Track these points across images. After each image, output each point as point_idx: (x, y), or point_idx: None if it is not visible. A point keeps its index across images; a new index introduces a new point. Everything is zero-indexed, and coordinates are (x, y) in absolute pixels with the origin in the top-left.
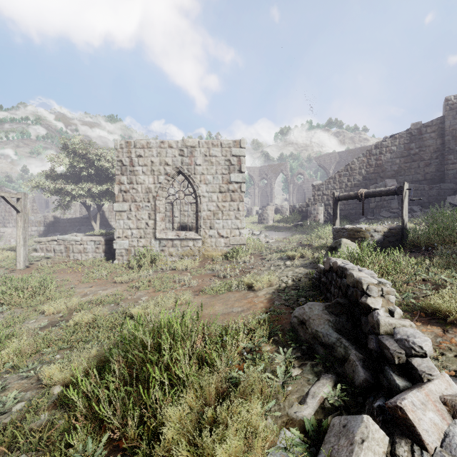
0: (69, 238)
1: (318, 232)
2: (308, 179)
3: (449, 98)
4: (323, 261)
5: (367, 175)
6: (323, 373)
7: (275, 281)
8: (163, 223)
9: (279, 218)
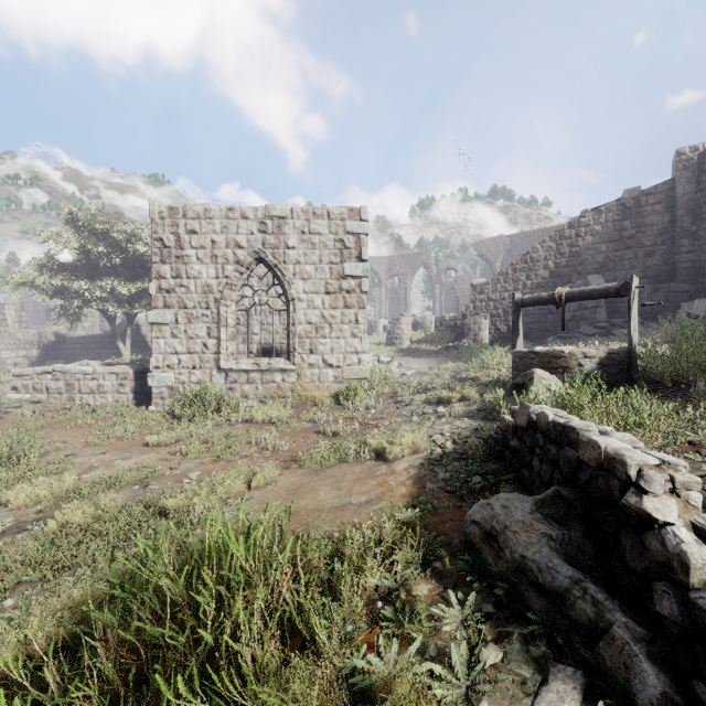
0: (73, 368)
1: (485, 358)
2: (462, 277)
3: (682, 151)
4: (512, 410)
5: (556, 269)
6: (551, 663)
7: (423, 444)
8: (233, 344)
9: (419, 336)
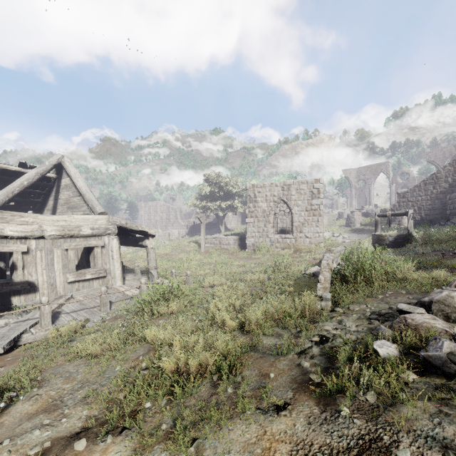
0: (221, 237)
1: None
2: (414, 177)
3: None
4: None
5: (453, 182)
6: None
7: None
8: (272, 229)
9: (368, 221)
